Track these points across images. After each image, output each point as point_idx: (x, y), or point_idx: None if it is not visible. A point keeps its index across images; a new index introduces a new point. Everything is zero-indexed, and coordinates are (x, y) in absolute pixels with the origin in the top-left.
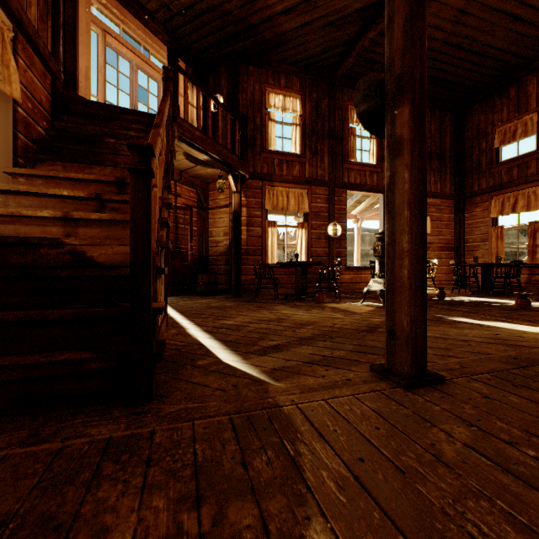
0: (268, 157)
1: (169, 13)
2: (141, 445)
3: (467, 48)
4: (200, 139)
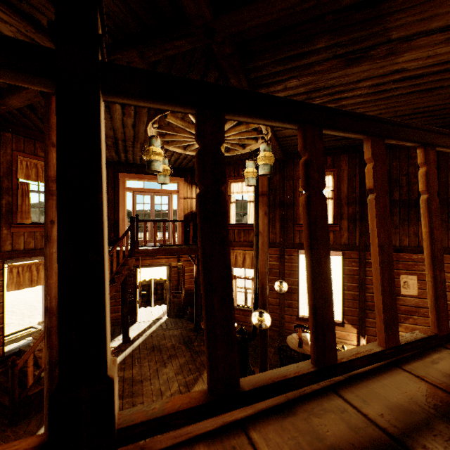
0: (230, 229)
1: None
2: None
3: (396, 115)
4: (153, 252)
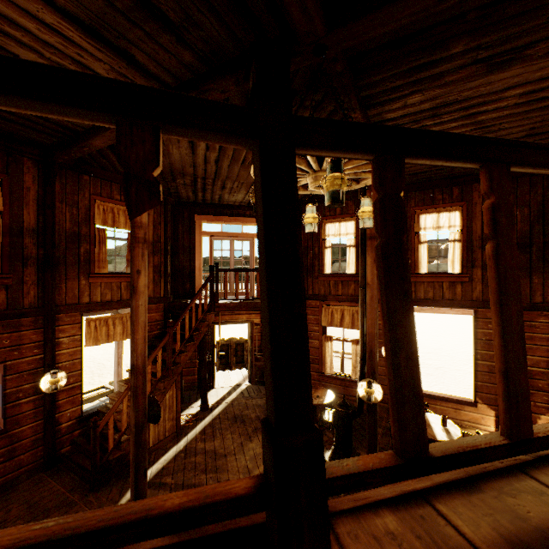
0: (324, 280)
1: (246, 202)
2: (72, 506)
3: None
4: (235, 306)
